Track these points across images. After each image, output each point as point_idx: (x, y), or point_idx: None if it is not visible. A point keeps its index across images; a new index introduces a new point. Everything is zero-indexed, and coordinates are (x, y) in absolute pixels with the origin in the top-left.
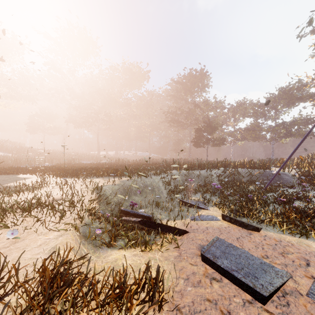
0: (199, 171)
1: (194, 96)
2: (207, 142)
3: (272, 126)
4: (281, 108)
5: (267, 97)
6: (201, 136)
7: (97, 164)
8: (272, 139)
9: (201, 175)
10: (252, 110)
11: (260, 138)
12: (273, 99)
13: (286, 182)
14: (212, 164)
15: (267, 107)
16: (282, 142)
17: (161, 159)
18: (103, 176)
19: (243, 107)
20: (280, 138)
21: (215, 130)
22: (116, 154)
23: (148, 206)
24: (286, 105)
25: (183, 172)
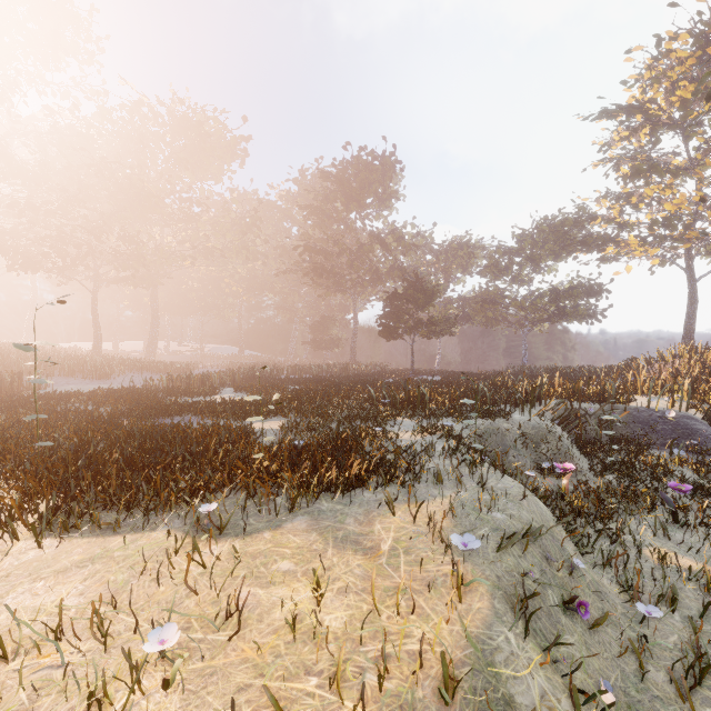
0: (510, 419)
1: (366, 215)
2: (417, 329)
3: (532, 297)
4: (544, 261)
5: (523, 235)
6: (401, 311)
7: (133, 398)
8: (525, 323)
9: (523, 434)
10: (486, 259)
11: (501, 321)
12: (531, 241)
13: (709, 441)
14: (522, 396)
15: (518, 255)
16: (540, 330)
17: (299, 368)
18: (296, 507)
19: (466, 252)
20: (541, 321)
21: (432, 300)
22: (152, 351)
23: (637, 680)
24: (553, 254)
25: (469, 426)
